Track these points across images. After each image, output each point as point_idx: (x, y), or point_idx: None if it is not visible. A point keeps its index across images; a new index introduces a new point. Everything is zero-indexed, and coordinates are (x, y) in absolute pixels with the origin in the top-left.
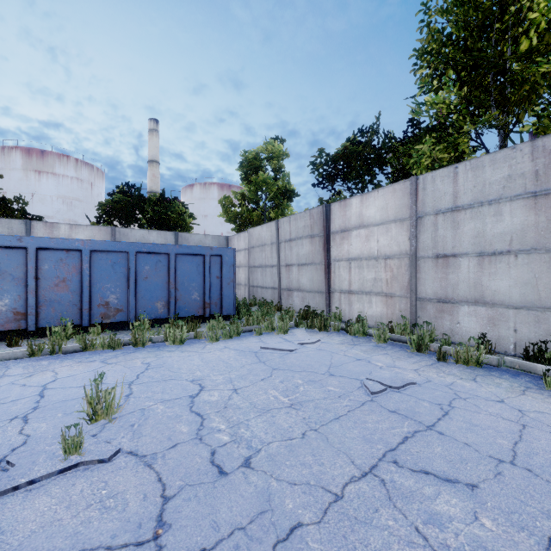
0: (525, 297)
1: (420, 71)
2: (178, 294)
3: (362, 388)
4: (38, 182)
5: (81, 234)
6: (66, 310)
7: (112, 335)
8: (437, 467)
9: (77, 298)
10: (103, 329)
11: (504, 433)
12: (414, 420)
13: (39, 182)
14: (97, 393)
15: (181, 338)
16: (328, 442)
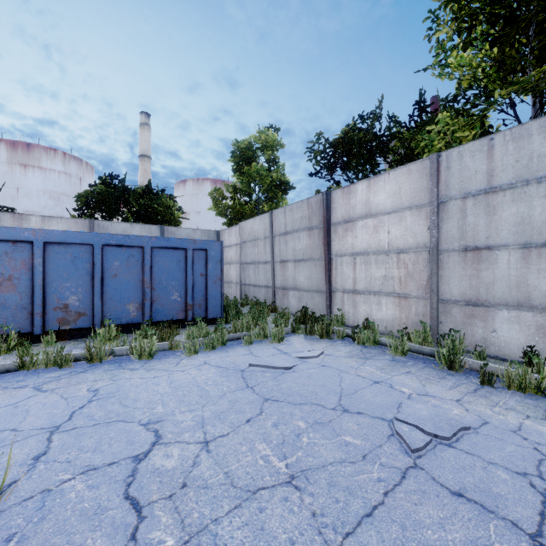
0: None
1: (438, 34)
2: (155, 294)
3: (395, 439)
4: (23, 176)
5: (54, 227)
6: (13, 315)
7: (59, 348)
8: None
9: (26, 300)
10: (62, 337)
11: None
12: (502, 519)
13: (24, 176)
14: None
15: (150, 351)
16: None
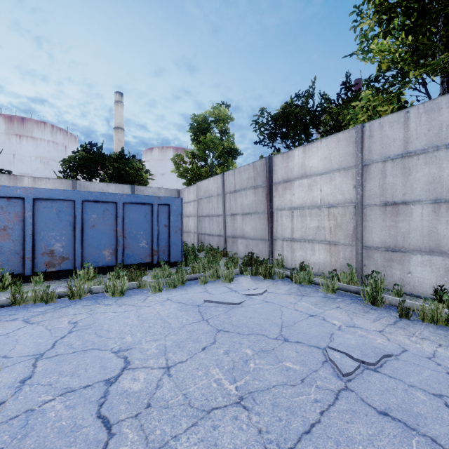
0: None
1: (362, 25)
2: (126, 241)
3: (328, 364)
4: (19, 144)
5: (43, 186)
6: (7, 259)
7: (46, 287)
8: None
9: (19, 246)
10: (48, 277)
11: None
12: (423, 436)
13: (19, 144)
14: None
15: (121, 289)
16: None
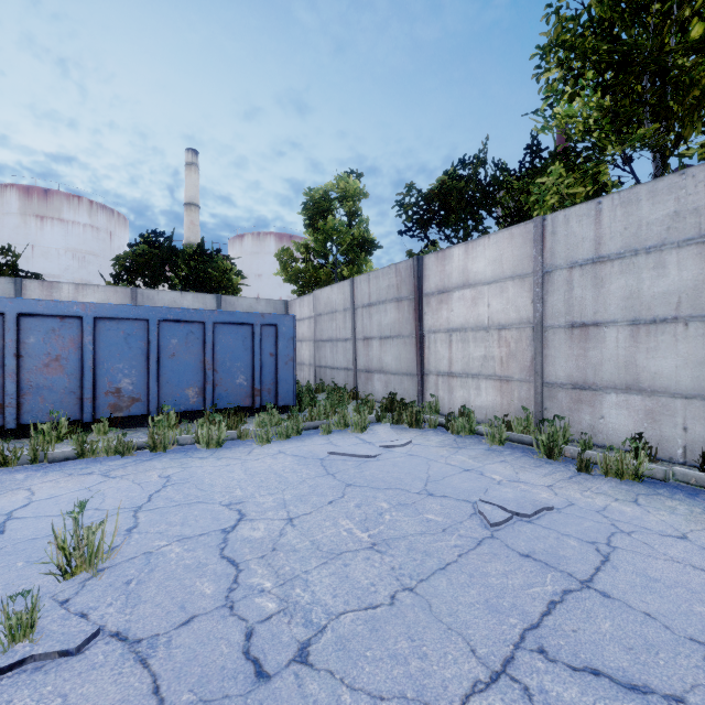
0: (700, 382)
1: (546, 75)
2: (217, 377)
3: (477, 516)
4: (40, 230)
5: (90, 297)
6: (60, 400)
7: (120, 435)
8: (611, 660)
9: (75, 383)
10: (113, 425)
11: (701, 594)
12: (560, 571)
13: (41, 230)
14: (74, 533)
15: (218, 439)
16: (432, 613)
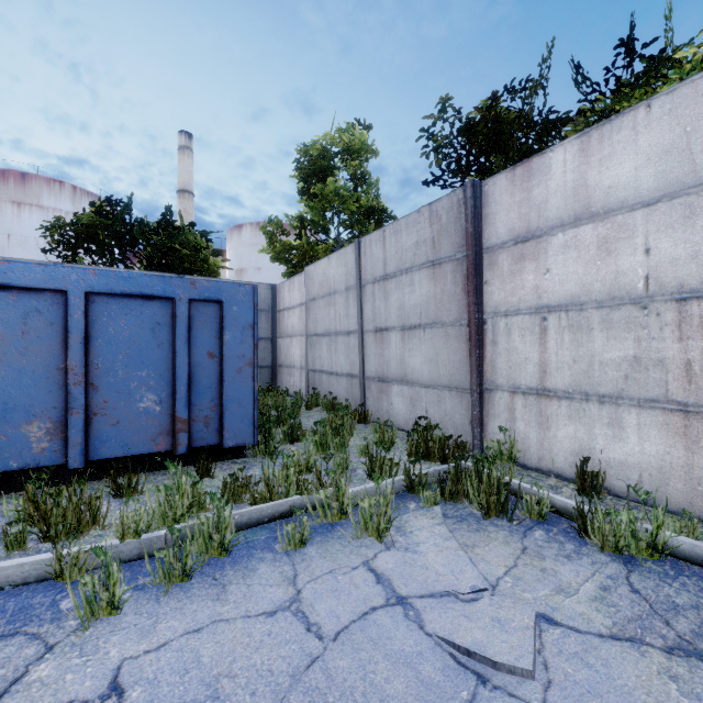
0: None
1: None
2: (97, 398)
3: None
4: (17, 217)
5: None
6: None
7: None
8: None
9: None
10: None
11: None
12: None
13: (18, 217)
14: None
15: None
16: None
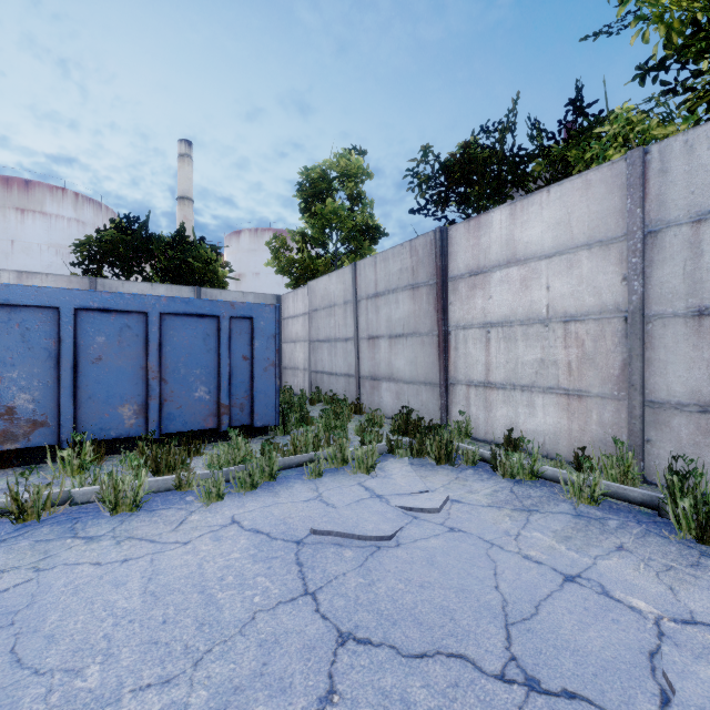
0: None
1: None
2: (167, 389)
3: None
4: (20, 224)
5: None
6: None
7: None
8: None
9: None
10: (5, 461)
11: None
12: None
13: (22, 224)
14: None
15: (134, 497)
16: None
